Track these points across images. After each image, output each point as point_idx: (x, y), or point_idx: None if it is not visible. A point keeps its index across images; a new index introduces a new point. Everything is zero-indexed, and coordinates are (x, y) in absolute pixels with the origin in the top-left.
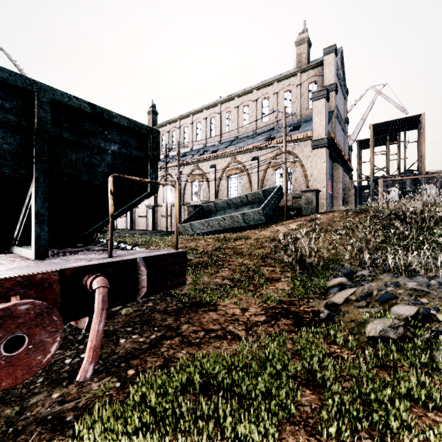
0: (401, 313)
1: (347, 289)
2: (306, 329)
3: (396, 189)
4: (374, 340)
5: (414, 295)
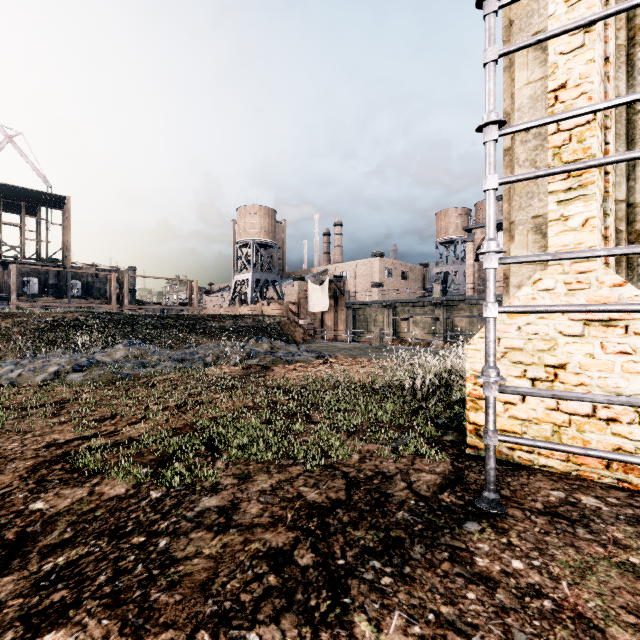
0: (53, 370)
1: (17, 370)
2: (0, 389)
3: (36, 280)
4: (41, 382)
5: (58, 363)
